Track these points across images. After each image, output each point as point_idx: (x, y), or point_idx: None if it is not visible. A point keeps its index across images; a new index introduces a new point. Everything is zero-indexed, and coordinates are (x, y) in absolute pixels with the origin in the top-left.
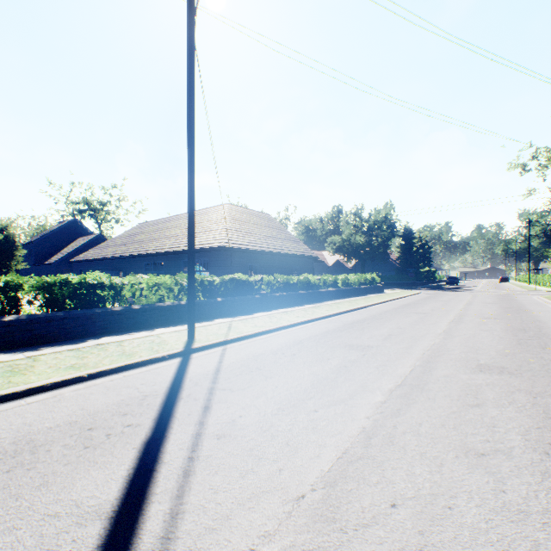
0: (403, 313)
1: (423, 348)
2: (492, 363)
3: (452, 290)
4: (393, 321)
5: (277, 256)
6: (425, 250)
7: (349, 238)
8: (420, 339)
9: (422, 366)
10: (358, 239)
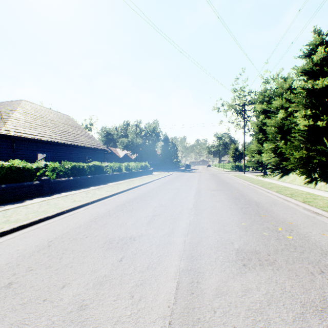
0: (164, 190)
1: (183, 231)
2: (245, 246)
3: (188, 172)
4: (157, 198)
5: (71, 147)
6: (175, 149)
7: (133, 140)
8: (179, 218)
9: (188, 271)
10: (138, 141)
